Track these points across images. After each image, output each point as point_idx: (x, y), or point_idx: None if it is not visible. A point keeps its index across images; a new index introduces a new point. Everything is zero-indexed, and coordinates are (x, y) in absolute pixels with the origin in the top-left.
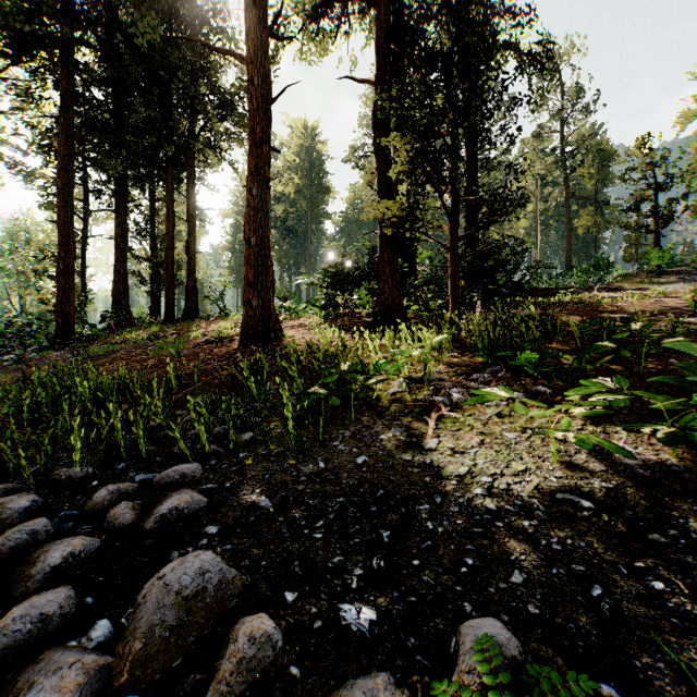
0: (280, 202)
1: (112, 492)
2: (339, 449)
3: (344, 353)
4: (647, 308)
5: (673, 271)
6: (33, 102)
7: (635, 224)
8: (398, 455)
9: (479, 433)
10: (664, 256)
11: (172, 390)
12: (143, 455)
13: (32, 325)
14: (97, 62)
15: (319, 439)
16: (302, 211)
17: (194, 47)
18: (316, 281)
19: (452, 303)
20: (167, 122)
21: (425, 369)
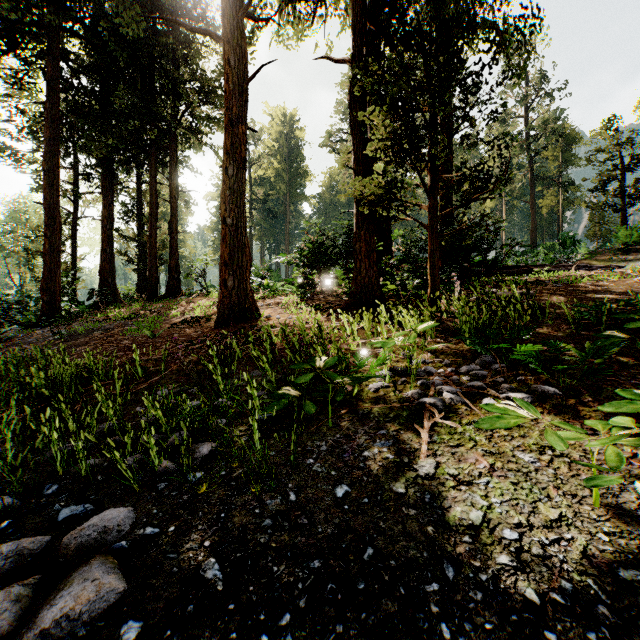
0: (261, 185)
1: (7, 557)
2: (314, 470)
3: (320, 338)
4: (633, 288)
5: (639, 249)
6: (21, 89)
7: (602, 203)
8: (387, 485)
9: (486, 453)
10: (632, 234)
11: (138, 378)
12: (82, 473)
13: (21, 302)
14: (83, 50)
15: (290, 460)
16: (281, 194)
17: (176, 35)
18: (293, 260)
19: (431, 283)
20: (150, 107)
21: (410, 361)
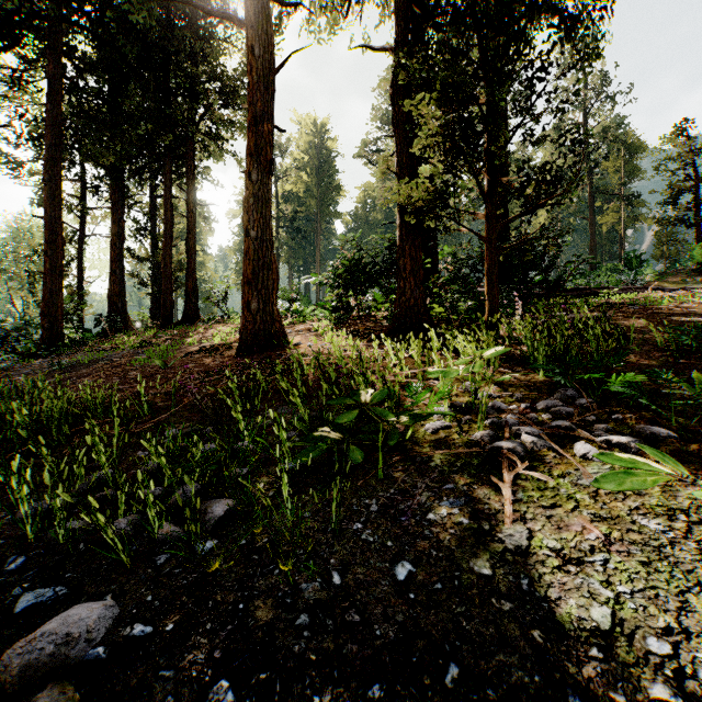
0: (289, 201)
1: None
2: (363, 540)
3: (362, 368)
4: None
5: None
6: (20, 89)
7: (674, 218)
8: (465, 563)
9: (594, 518)
10: None
11: (143, 416)
12: (59, 539)
13: (20, 329)
14: (89, 45)
15: (331, 526)
16: (311, 211)
17: (194, 29)
18: (326, 281)
19: (489, 304)
20: (164, 109)
21: (474, 394)
